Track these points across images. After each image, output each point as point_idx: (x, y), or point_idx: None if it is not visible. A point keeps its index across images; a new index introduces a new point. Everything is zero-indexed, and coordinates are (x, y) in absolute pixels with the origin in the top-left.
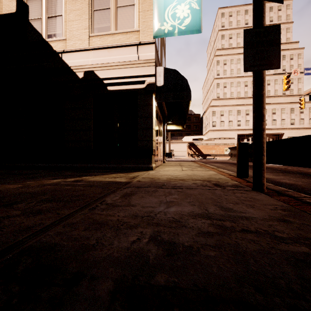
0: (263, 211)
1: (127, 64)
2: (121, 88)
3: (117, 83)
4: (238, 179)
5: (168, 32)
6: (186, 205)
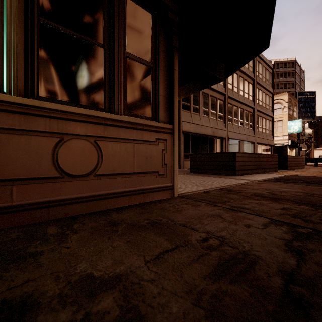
0: None
1: (280, 140)
2: (278, 145)
3: (277, 144)
4: None
5: (292, 132)
6: None
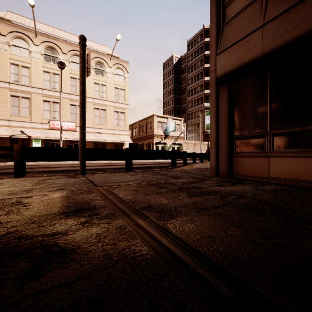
0: (119, 174)
1: None
2: None
3: None
4: (34, 177)
5: None
6: (125, 177)
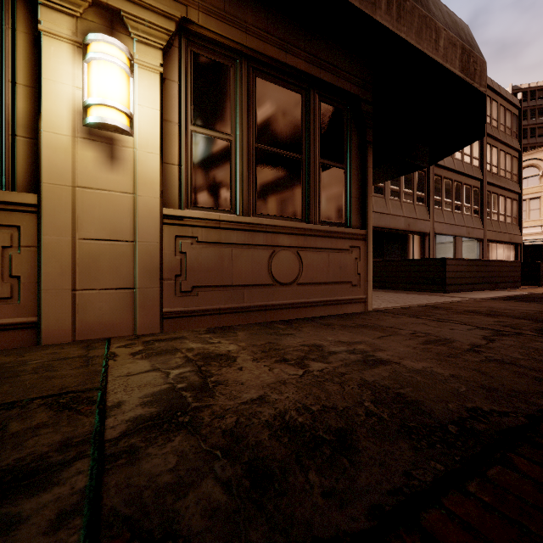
0: None
1: (535, 234)
2: (531, 243)
3: (530, 242)
4: None
5: None
6: None
